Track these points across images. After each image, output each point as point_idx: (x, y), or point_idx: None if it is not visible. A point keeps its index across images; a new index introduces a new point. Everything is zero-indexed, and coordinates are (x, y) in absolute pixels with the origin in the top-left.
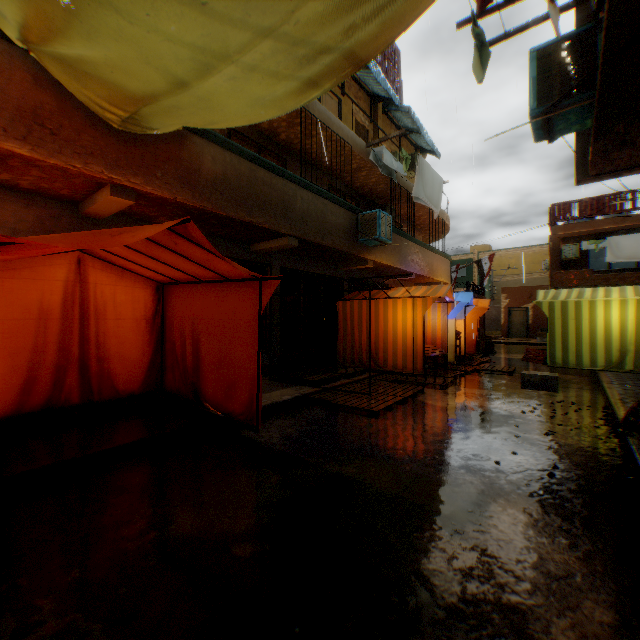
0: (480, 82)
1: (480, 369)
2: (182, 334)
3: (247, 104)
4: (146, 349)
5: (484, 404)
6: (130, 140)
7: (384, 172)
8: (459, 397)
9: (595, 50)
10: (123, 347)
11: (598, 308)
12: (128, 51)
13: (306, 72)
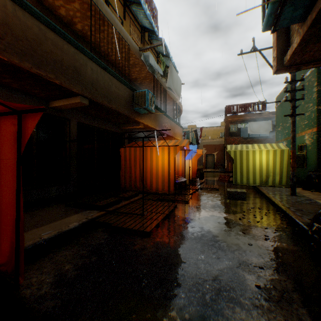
0: None
1: (202, 187)
2: None
3: None
4: None
5: (215, 214)
6: None
7: (150, 70)
8: (198, 209)
9: None
10: None
11: (257, 154)
12: None
13: None
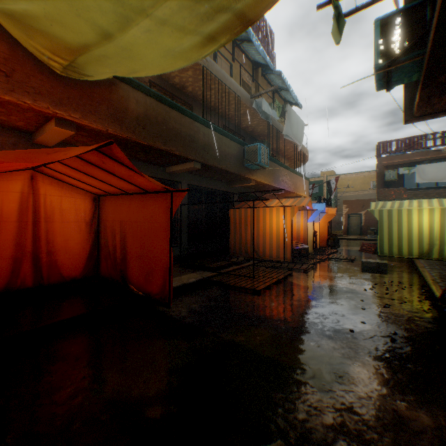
0: (337, 43)
1: (331, 258)
2: (113, 233)
3: (160, 55)
4: (86, 244)
5: (336, 284)
6: (71, 84)
7: (263, 117)
8: (318, 278)
9: (425, 19)
10: (67, 243)
11: (413, 214)
12: (61, 4)
13: (206, 28)
